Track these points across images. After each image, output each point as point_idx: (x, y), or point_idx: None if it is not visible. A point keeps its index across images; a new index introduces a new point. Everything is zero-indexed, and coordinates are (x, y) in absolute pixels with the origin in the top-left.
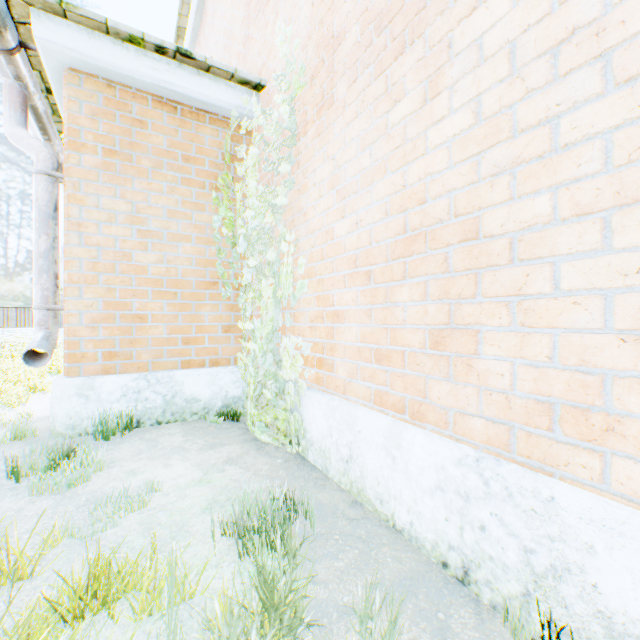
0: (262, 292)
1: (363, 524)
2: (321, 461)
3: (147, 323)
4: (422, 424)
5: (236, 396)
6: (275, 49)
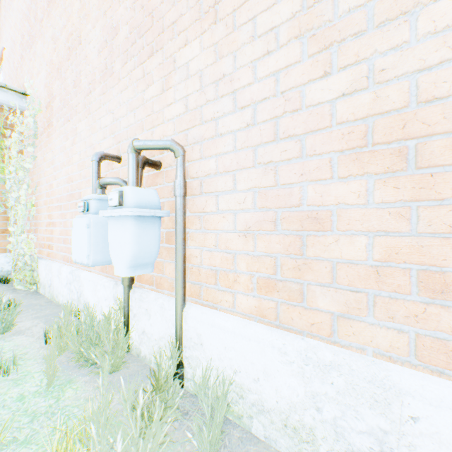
0: (19, 211)
1: (47, 306)
2: (44, 291)
3: None
4: (74, 265)
5: (10, 270)
6: (34, 78)
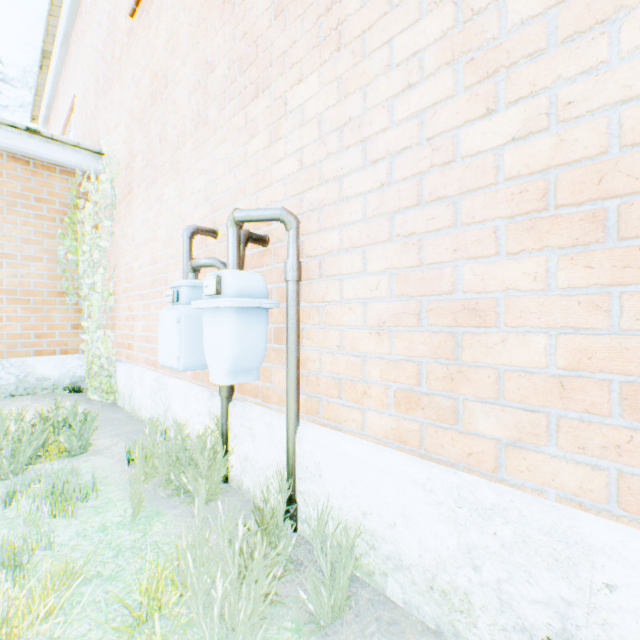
0: (94, 302)
1: (128, 421)
2: (124, 402)
3: (3, 322)
4: (159, 370)
5: (83, 376)
6: (111, 132)
